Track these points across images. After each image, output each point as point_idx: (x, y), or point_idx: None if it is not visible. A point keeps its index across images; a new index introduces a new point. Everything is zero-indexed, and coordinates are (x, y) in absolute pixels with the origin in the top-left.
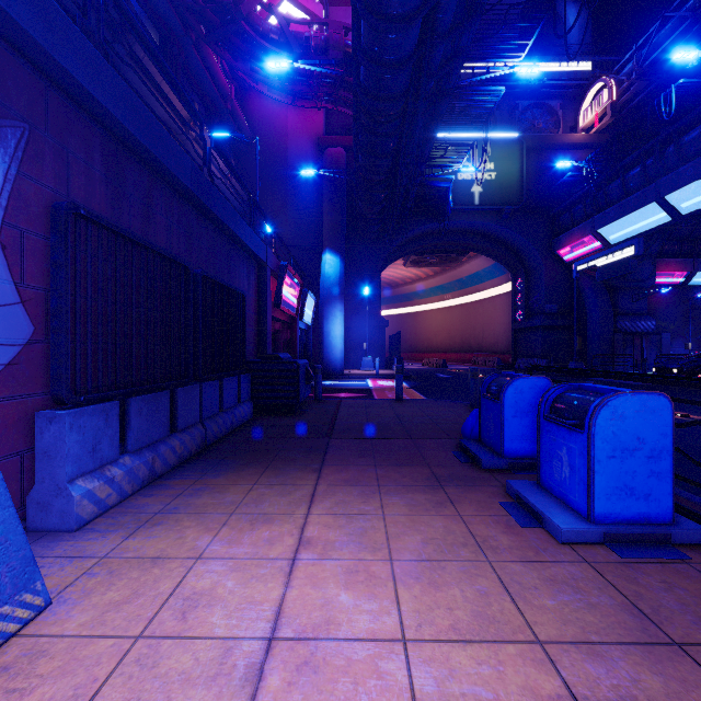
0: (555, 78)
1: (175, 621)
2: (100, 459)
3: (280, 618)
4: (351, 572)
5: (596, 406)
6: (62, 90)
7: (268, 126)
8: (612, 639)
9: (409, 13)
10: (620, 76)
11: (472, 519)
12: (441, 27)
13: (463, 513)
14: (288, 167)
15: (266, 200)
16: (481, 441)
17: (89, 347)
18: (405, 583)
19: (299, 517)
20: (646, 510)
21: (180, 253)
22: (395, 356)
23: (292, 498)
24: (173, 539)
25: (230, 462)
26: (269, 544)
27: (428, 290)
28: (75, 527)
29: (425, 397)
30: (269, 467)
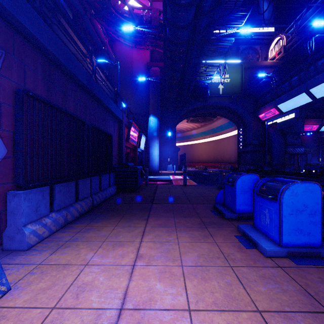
0: (257, 35)
1: (73, 299)
2: (39, 214)
3: (126, 297)
4: (162, 272)
5: (283, 189)
6: (22, 35)
7: (124, 57)
8: (296, 309)
9: (189, 3)
10: (287, 34)
11: (222, 244)
12: (205, 10)
13: (217, 241)
14: (133, 76)
15: (123, 92)
16: (224, 205)
17: (34, 160)
18: (189, 278)
19: (137, 243)
20: (308, 241)
21: (80, 115)
22: (183, 164)
23: (134, 233)
24: (74, 254)
25: (104, 215)
26: (122, 257)
27: (198, 134)
28: (26, 248)
29: (197, 183)
30: (123, 217)
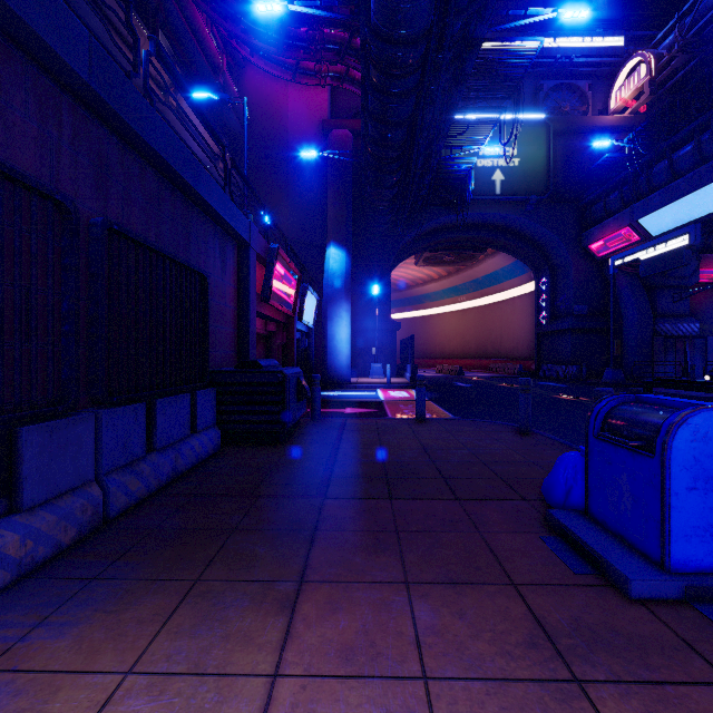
0: (585, 54)
1: None
2: None
3: None
4: None
5: None
6: None
7: (267, 107)
8: None
9: None
10: (659, 49)
11: None
12: None
13: None
14: (289, 152)
15: (264, 190)
16: (590, 516)
17: None
18: None
19: None
20: None
21: (78, 195)
22: (408, 362)
23: None
24: None
25: (123, 572)
26: None
27: (441, 292)
28: None
29: (450, 413)
30: (193, 589)
